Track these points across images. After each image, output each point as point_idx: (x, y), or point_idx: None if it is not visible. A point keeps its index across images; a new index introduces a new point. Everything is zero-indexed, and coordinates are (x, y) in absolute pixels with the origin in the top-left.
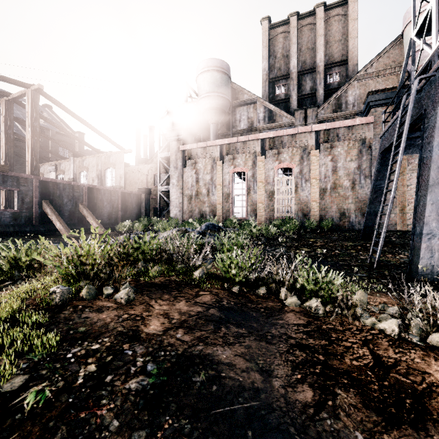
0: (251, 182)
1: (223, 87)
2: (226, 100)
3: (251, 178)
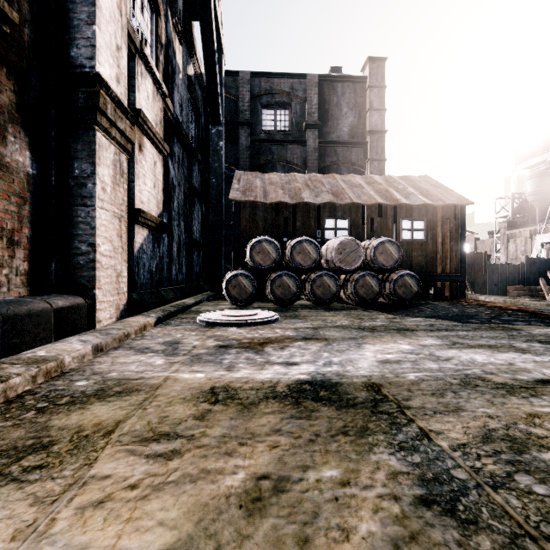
0: (549, 250)
1: (544, 185)
2: (547, 192)
3: (549, 248)
